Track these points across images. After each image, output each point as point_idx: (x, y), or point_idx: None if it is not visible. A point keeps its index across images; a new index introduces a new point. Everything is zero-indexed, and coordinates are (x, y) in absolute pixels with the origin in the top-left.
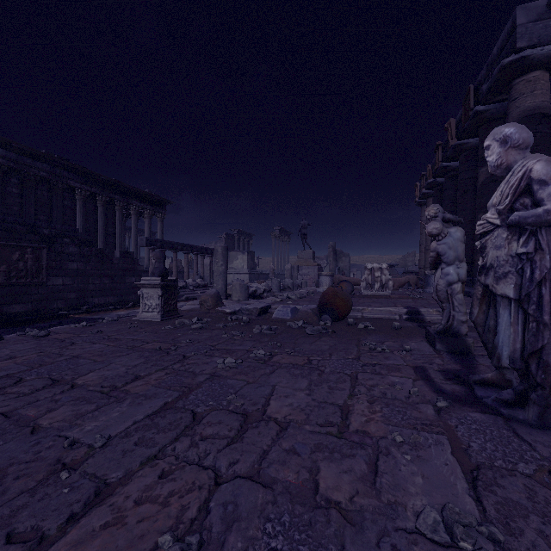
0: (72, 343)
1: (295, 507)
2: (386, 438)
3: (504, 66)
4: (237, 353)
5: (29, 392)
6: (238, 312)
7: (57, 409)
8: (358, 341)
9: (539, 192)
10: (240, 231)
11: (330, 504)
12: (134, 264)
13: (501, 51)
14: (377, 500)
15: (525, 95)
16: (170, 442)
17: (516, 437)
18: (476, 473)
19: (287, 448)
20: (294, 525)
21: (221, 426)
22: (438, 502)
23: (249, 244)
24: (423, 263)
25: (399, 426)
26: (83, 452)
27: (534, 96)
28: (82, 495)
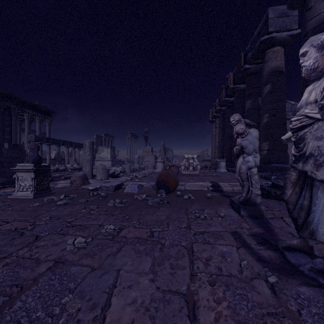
0: None
1: None
2: None
3: (262, 41)
4: (89, 229)
5: None
6: (99, 188)
7: None
8: (186, 209)
9: None
10: (106, 134)
11: None
12: (22, 154)
13: (259, 33)
14: None
15: (272, 59)
16: None
17: None
18: None
19: None
20: None
21: None
22: None
23: (112, 142)
24: (213, 155)
25: (249, 323)
26: None
27: (276, 60)
28: None
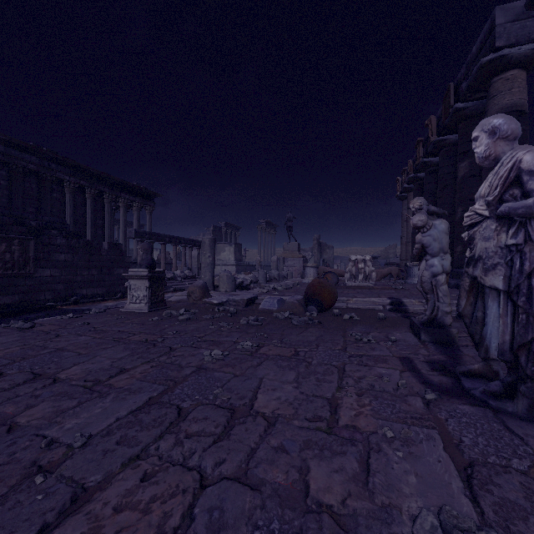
0: (57, 335)
1: (285, 512)
2: (377, 433)
3: (484, 65)
4: (224, 344)
5: (9, 387)
6: (226, 303)
7: (36, 405)
8: (344, 332)
9: (529, 183)
10: (227, 223)
11: (321, 508)
12: (123, 256)
13: (480, 50)
14: (371, 503)
15: (503, 92)
16: (154, 441)
17: (507, 431)
18: (470, 470)
19: (275, 445)
20: (284, 533)
21: (207, 422)
22: (434, 503)
23: (236, 237)
24: (404, 255)
25: (388, 420)
26: (61, 453)
27: (511, 94)
28: (57, 502)
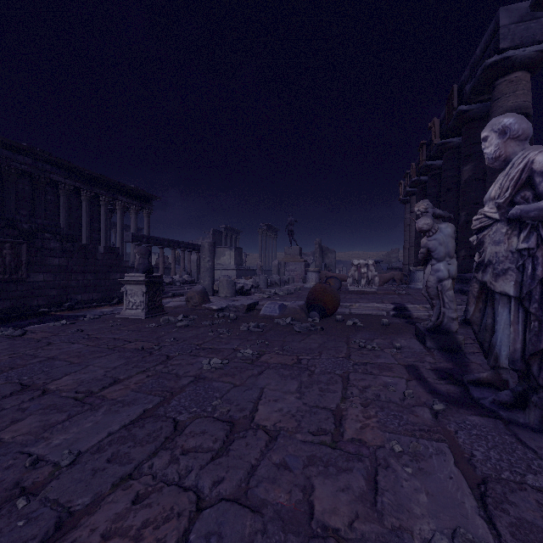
0: (49, 343)
1: (288, 537)
2: (384, 448)
3: (488, 66)
4: (223, 352)
5: None
6: (225, 308)
7: (23, 419)
8: (347, 338)
9: (541, 184)
10: (228, 227)
11: (327, 533)
12: (119, 260)
13: (484, 51)
14: (380, 525)
15: (507, 95)
16: (148, 458)
17: (520, 444)
18: (484, 487)
19: (277, 461)
20: None
21: (205, 437)
22: (447, 525)
23: (236, 241)
24: (407, 260)
25: (396, 433)
26: (46, 472)
27: (516, 96)
28: (39, 529)
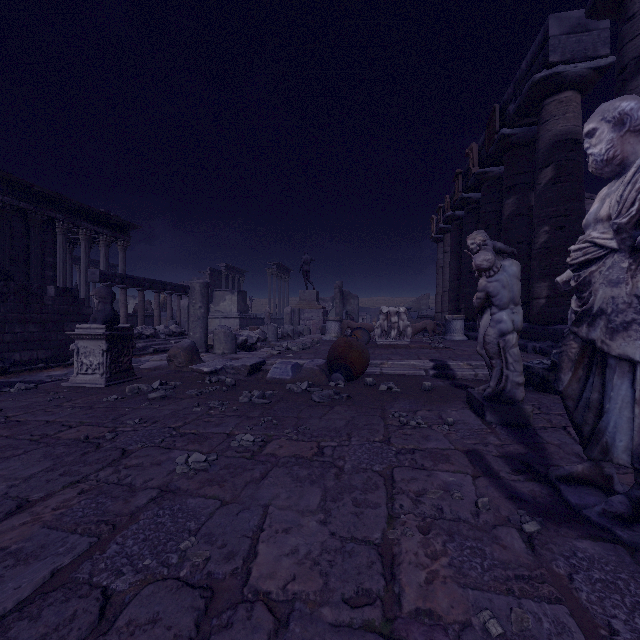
0: None
1: None
2: (472, 627)
3: (536, 82)
4: (211, 440)
5: None
6: (221, 370)
7: None
8: (383, 410)
9: None
10: (229, 266)
11: None
12: (78, 306)
13: (531, 66)
14: None
15: (557, 117)
16: None
17: None
18: None
19: None
20: None
21: (155, 633)
22: None
23: (240, 283)
24: (439, 307)
25: (483, 589)
26: None
27: (566, 119)
28: None
